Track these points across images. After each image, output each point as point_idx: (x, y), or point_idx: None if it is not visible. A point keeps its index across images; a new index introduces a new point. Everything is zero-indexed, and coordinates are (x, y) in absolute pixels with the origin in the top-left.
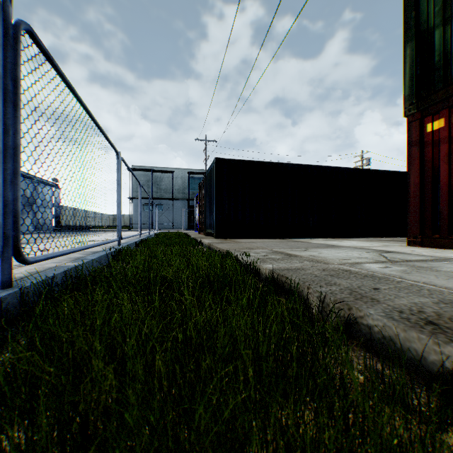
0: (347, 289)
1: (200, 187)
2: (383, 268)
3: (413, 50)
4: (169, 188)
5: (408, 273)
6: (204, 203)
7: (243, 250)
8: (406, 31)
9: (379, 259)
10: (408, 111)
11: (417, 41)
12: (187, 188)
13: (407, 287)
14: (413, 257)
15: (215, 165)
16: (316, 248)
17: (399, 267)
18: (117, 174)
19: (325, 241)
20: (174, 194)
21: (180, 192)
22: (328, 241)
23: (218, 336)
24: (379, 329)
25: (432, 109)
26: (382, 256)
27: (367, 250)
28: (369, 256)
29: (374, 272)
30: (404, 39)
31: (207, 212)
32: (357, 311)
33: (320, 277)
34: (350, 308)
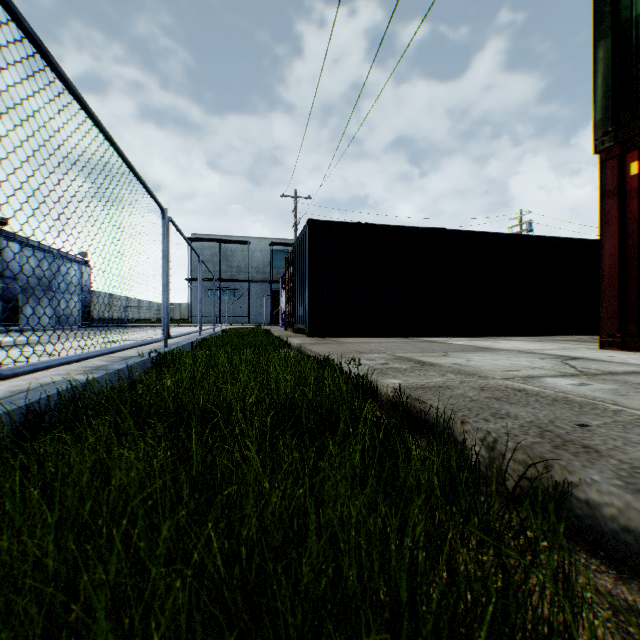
0: (533, 426)
1: (287, 264)
2: (578, 386)
3: (608, 51)
4: (244, 266)
5: (624, 395)
6: (292, 286)
7: (349, 355)
8: (597, 23)
9: (565, 370)
10: (600, 144)
11: (614, 37)
12: (269, 266)
13: (635, 421)
14: (617, 367)
15: (308, 230)
16: (460, 351)
17: (604, 385)
18: (163, 242)
19: (472, 340)
20: (251, 274)
21: (259, 272)
22: (475, 342)
23: (304, 542)
24: (615, 512)
25: (639, 140)
26: (567, 365)
27: (539, 356)
28: (547, 365)
29: (565, 392)
30: (594, 35)
31: (296, 299)
32: (564, 473)
33: (479, 401)
34: (547, 466)
